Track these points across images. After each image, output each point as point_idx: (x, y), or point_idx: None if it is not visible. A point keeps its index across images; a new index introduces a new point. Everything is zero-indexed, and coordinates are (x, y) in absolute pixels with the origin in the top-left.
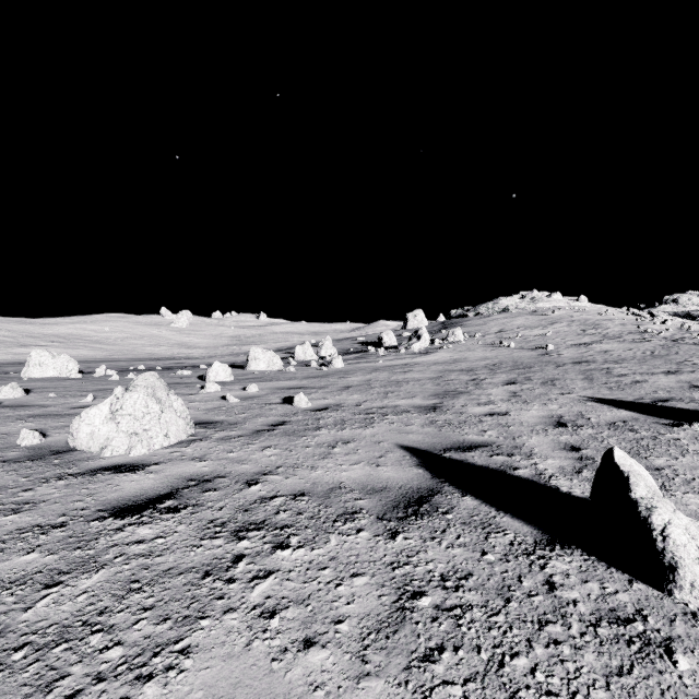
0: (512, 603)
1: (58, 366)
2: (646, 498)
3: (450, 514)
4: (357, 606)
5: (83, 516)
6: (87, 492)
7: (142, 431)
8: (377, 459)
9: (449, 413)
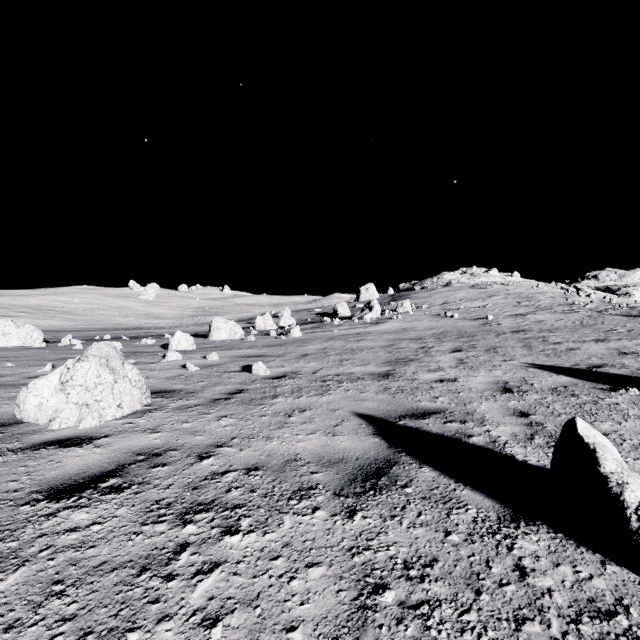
0: (483, 595)
1: (22, 336)
2: (616, 473)
3: (409, 488)
4: (313, 606)
5: (14, 499)
6: (25, 470)
7: (93, 402)
8: (333, 428)
9: (401, 380)
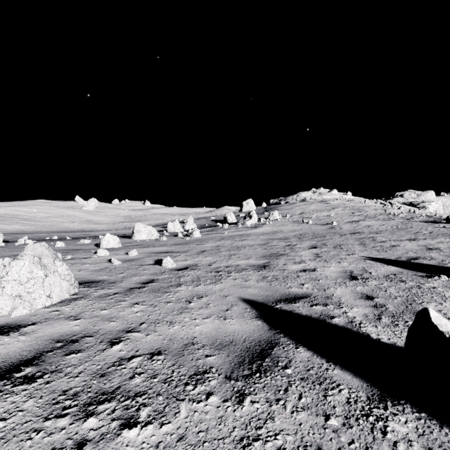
0: None
1: None
2: None
3: (289, 369)
4: None
5: None
6: None
7: (26, 294)
8: (224, 312)
9: (275, 270)
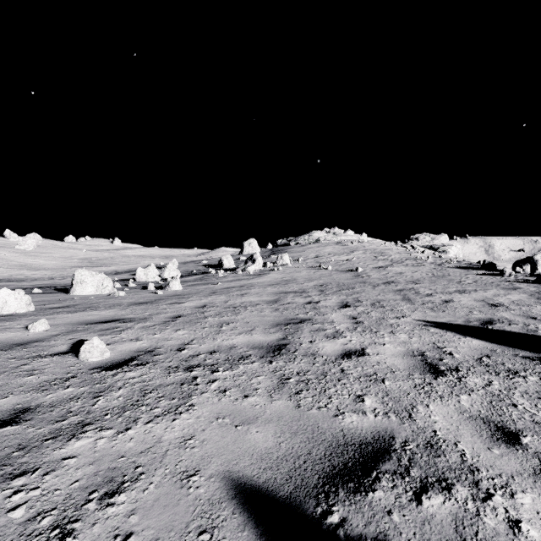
0: None
1: None
2: None
3: None
4: None
5: None
6: None
7: None
8: None
9: (299, 356)
